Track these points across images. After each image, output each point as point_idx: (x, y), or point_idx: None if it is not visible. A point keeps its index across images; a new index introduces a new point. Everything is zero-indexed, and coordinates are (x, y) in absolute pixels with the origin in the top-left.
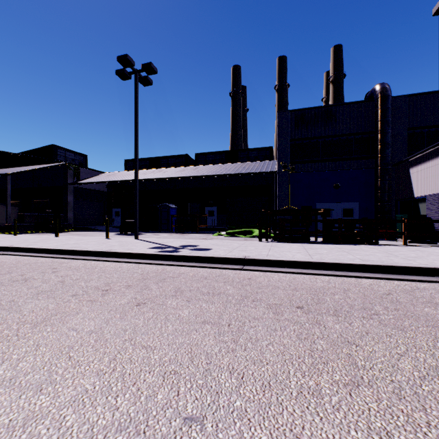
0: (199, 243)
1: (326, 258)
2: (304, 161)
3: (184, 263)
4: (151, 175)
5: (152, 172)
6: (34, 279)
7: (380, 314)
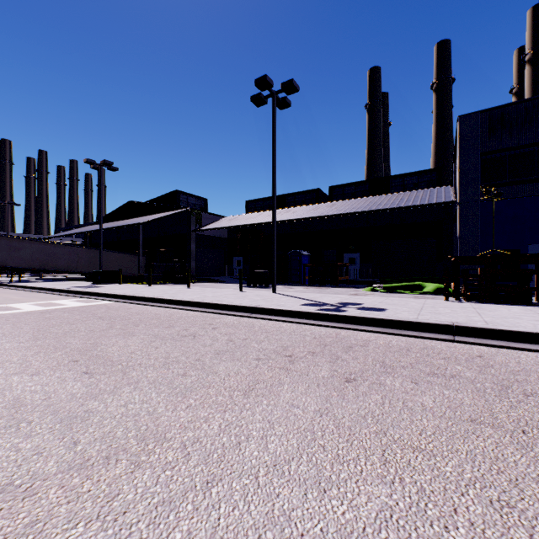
0: (359, 301)
1: None
2: (505, 183)
3: (361, 327)
4: (278, 216)
5: (279, 213)
6: (201, 335)
7: None
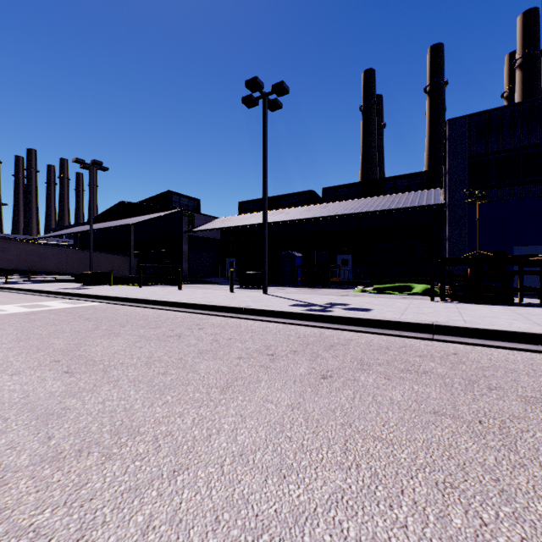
0: (347, 301)
1: None
2: (491, 186)
3: (345, 327)
4: (271, 218)
5: (272, 214)
6: (186, 336)
7: None
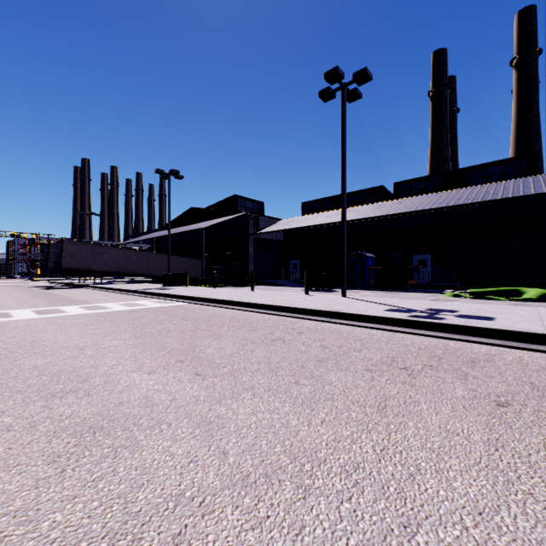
0: (451, 307)
1: None
2: None
3: (471, 338)
4: (339, 217)
5: (339, 213)
6: (290, 340)
7: None
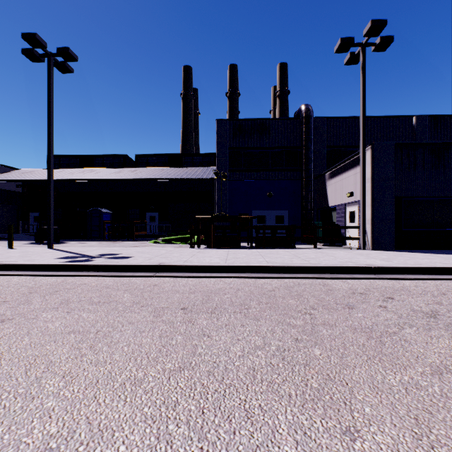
0: (123, 251)
1: (238, 262)
2: (241, 170)
3: (92, 273)
4: (79, 175)
5: (82, 172)
6: None
7: (250, 308)
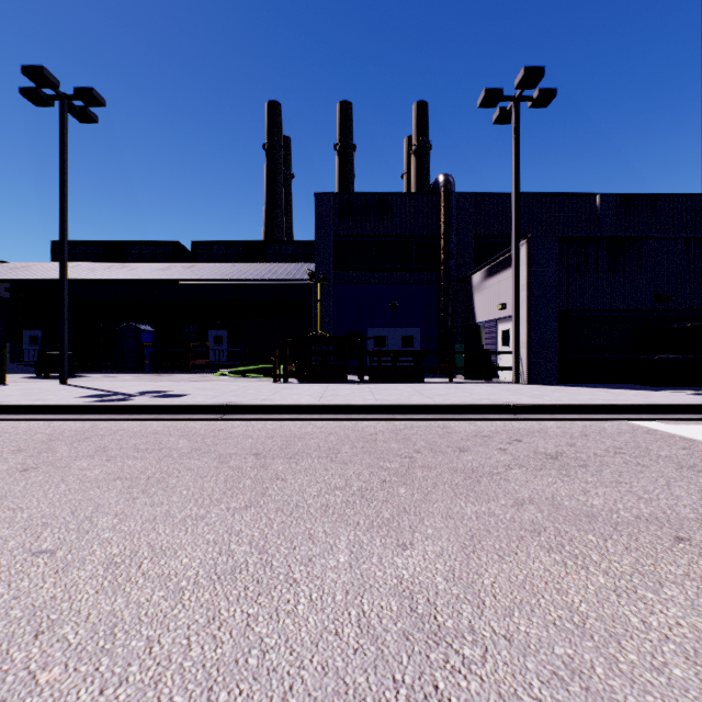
0: (175, 388)
1: (336, 400)
2: (352, 268)
3: (133, 416)
4: (104, 273)
5: (108, 268)
6: None
7: (341, 453)
